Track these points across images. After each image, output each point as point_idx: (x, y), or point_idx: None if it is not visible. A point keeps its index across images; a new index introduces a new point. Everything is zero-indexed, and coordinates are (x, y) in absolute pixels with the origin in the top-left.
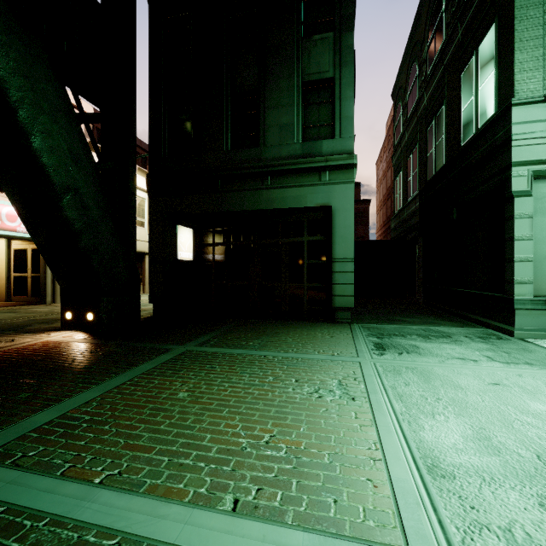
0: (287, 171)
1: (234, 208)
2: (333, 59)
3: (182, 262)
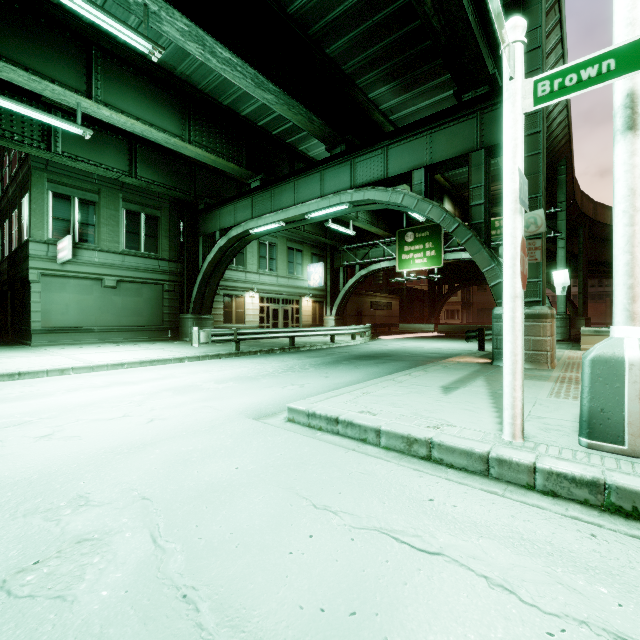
0: None
1: None
2: None
3: None
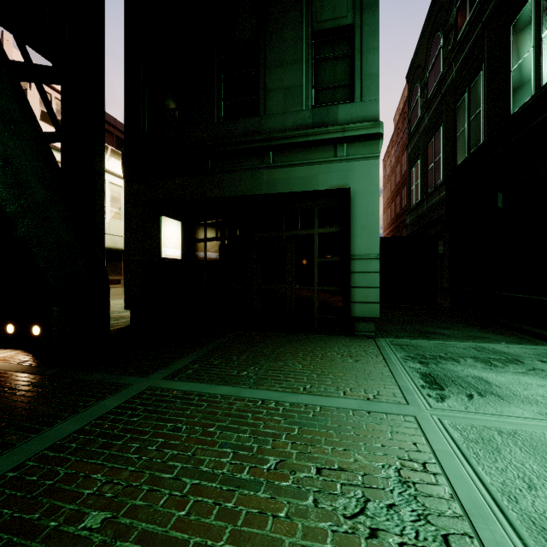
0: (293, 144)
1: (227, 193)
2: (353, 0)
3: (167, 260)
